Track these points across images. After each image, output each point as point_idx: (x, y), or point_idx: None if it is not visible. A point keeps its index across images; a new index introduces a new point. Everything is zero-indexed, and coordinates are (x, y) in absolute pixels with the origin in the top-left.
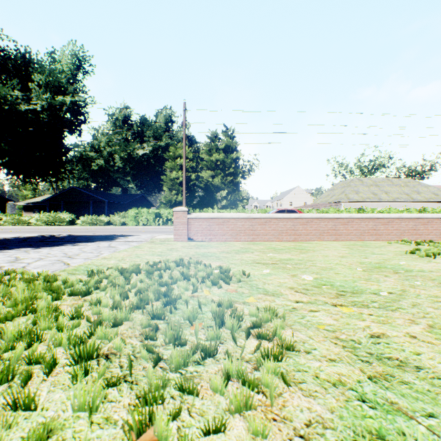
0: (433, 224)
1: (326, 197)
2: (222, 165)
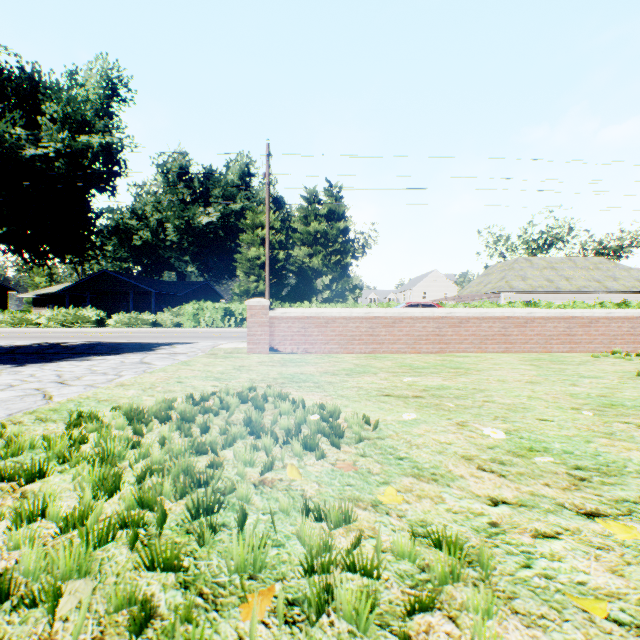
0: None
1: (478, 285)
2: (324, 238)
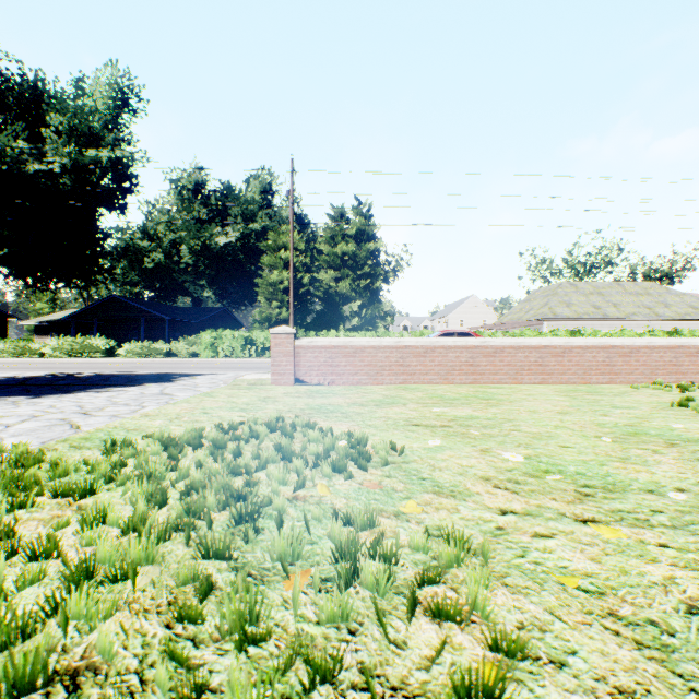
0: None
1: (519, 312)
2: (353, 260)
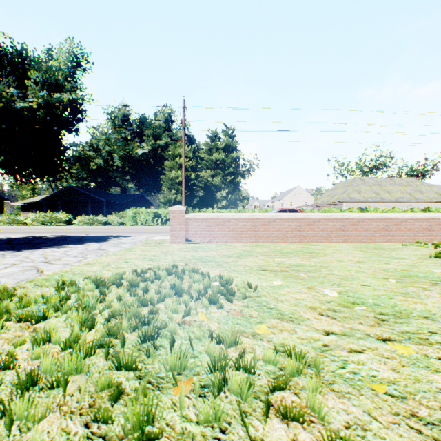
0: None
1: (328, 197)
2: (222, 164)
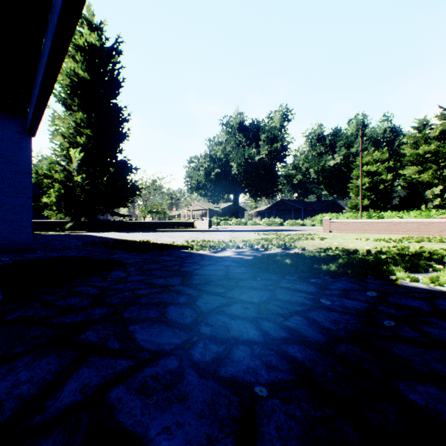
0: None
1: None
2: (435, 156)
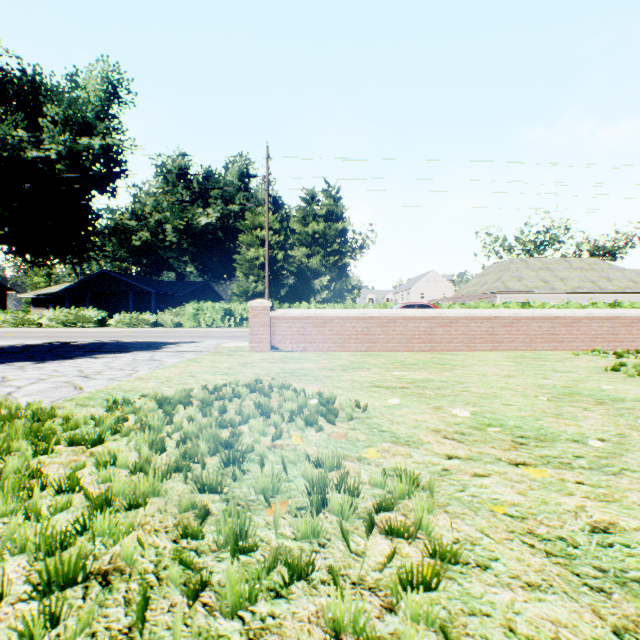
0: (639, 326)
1: (475, 286)
2: (323, 239)
